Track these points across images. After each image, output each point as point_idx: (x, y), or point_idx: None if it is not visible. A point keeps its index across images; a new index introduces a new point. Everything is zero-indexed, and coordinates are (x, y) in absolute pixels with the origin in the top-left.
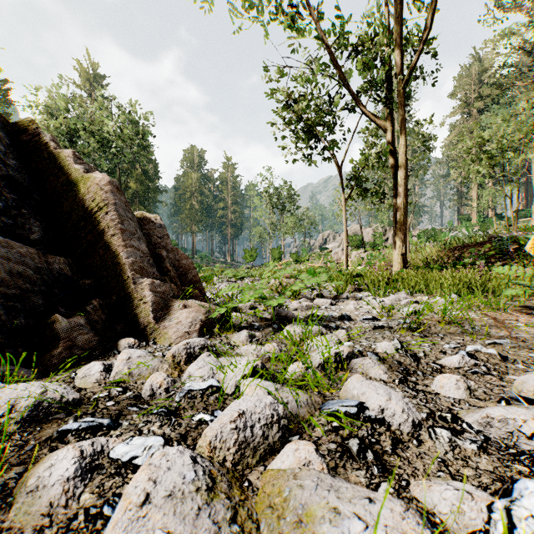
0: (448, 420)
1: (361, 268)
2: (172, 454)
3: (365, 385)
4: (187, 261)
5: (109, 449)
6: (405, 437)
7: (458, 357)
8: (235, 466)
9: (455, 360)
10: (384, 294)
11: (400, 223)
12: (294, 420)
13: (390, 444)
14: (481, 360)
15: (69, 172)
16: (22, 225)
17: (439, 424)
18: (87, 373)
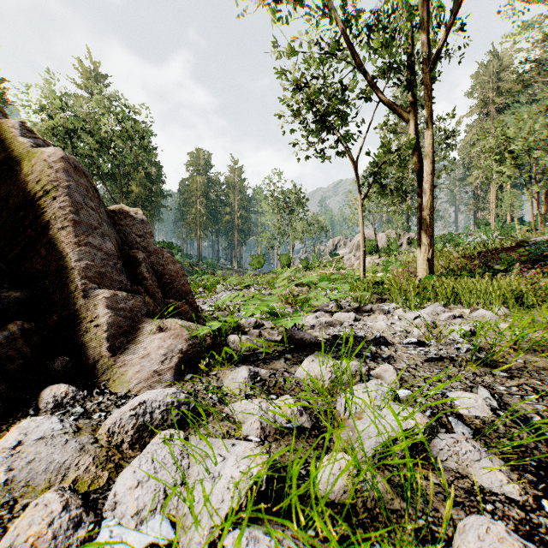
0: None
1: (382, 275)
2: None
3: None
4: (174, 266)
5: None
6: None
7: None
8: None
9: None
10: (416, 306)
11: (425, 224)
12: None
13: None
14: None
15: (12, 146)
16: None
17: None
18: None
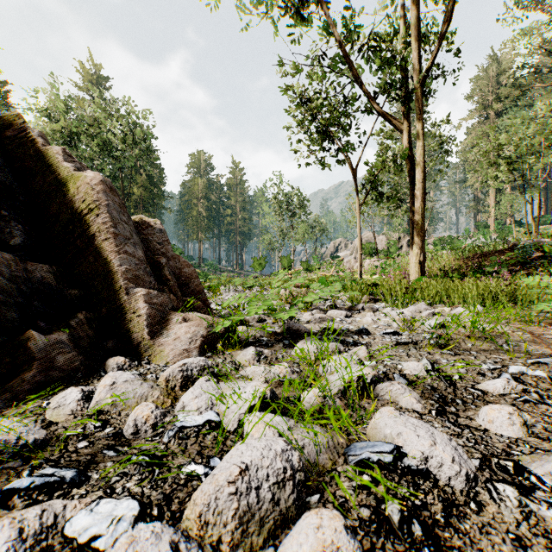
0: (510, 470)
1: (376, 277)
2: (143, 539)
3: (401, 422)
4: (189, 269)
5: (65, 519)
6: (458, 498)
7: (502, 381)
8: (234, 550)
9: (500, 385)
10: (402, 304)
11: (417, 229)
12: (313, 471)
13: (441, 509)
14: (528, 384)
15: (58, 170)
16: (2, 228)
17: (498, 476)
18: (61, 402)
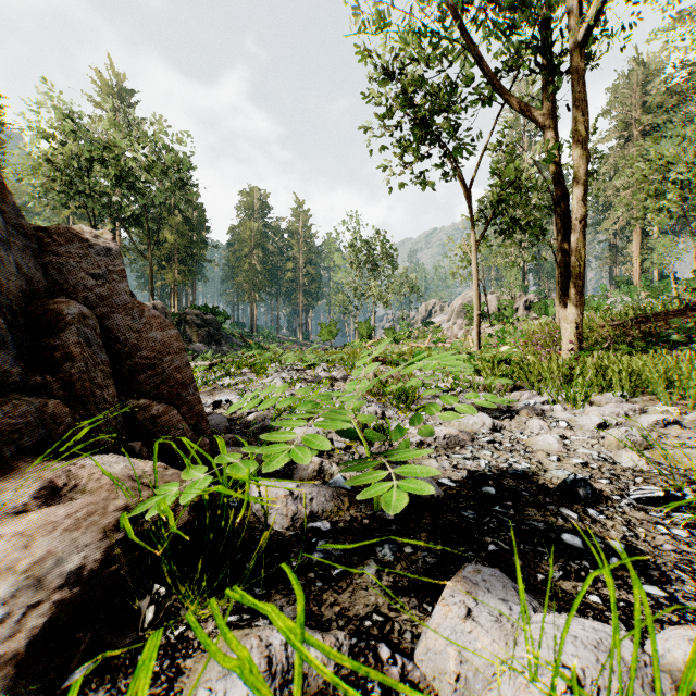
0: None
1: (508, 349)
2: None
3: None
4: (164, 333)
5: None
6: None
7: None
8: None
9: None
10: (584, 400)
11: (573, 274)
12: None
13: None
14: None
15: None
16: None
17: None
18: None
